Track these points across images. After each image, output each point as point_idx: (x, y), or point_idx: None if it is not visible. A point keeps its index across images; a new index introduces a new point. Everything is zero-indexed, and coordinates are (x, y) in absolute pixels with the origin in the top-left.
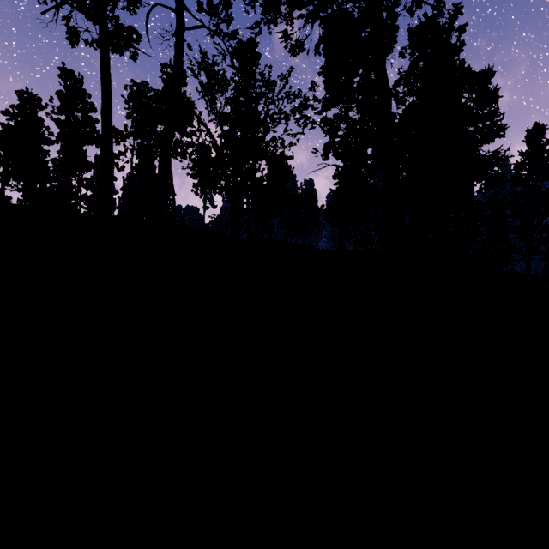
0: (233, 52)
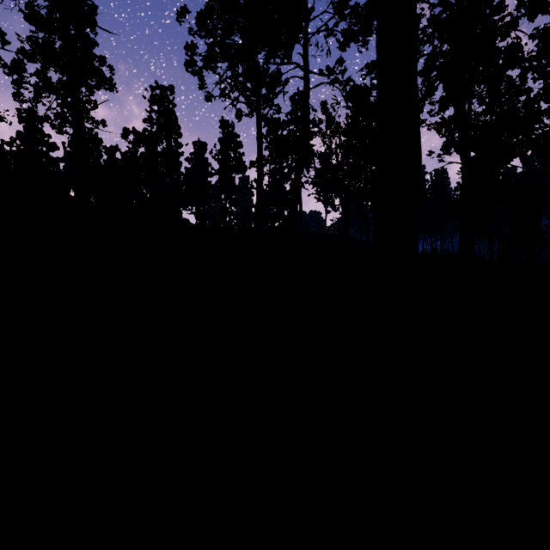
0: (346, 98)
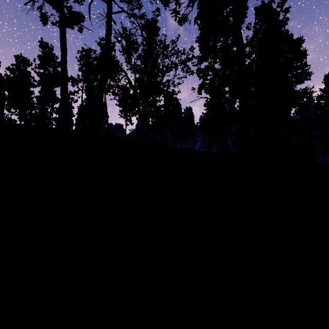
0: (142, 27)
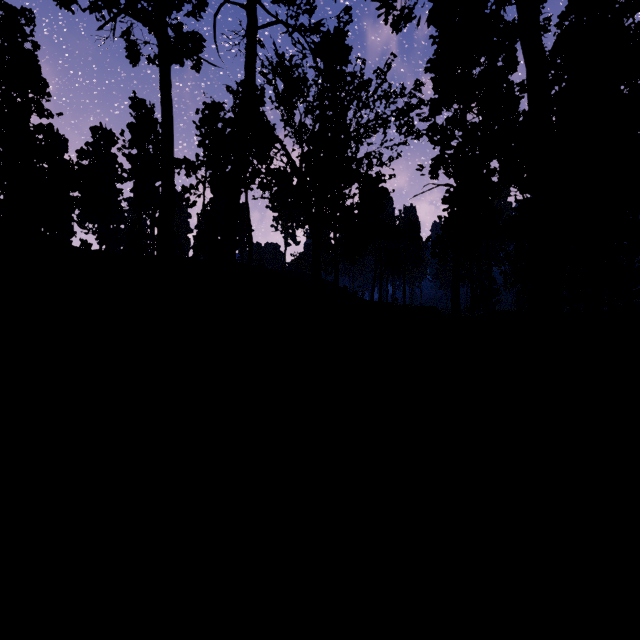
0: (316, 48)
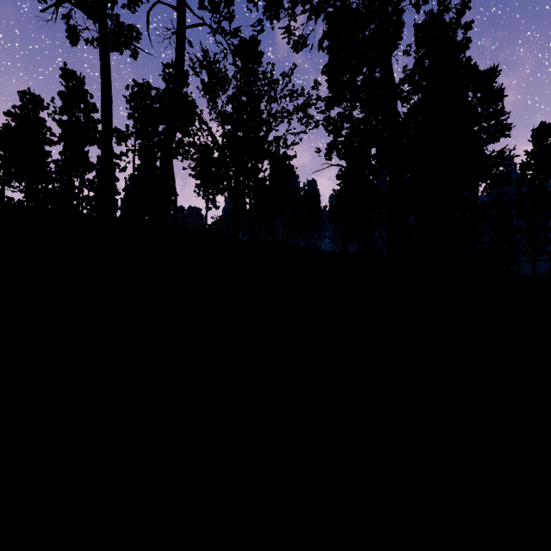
0: (235, 50)
